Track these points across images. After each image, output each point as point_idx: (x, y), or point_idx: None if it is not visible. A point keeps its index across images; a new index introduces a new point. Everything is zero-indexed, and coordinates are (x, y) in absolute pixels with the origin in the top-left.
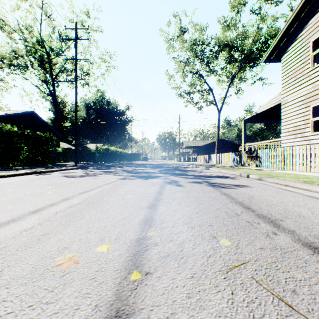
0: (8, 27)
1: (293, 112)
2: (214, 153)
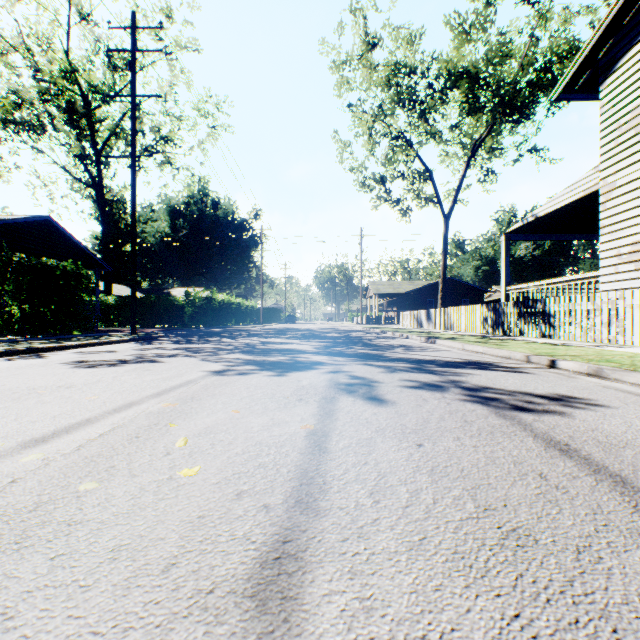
0: (0, 41)
1: (631, 210)
2: (432, 307)
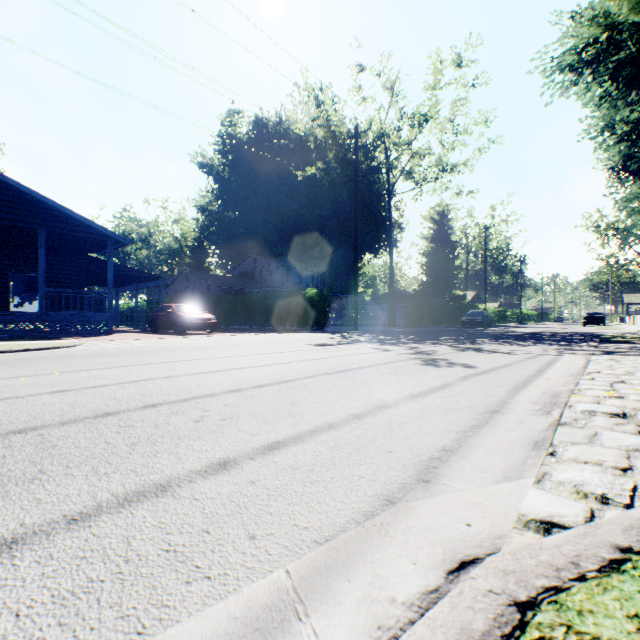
0: None
1: None
2: None
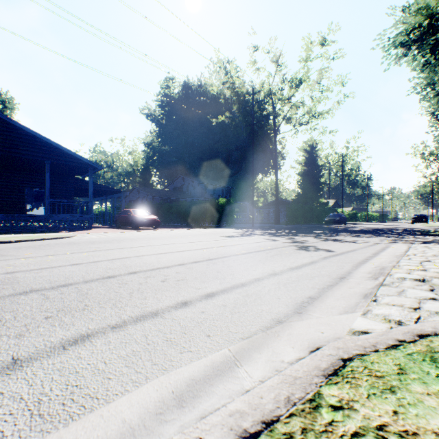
0: None
1: None
2: None
